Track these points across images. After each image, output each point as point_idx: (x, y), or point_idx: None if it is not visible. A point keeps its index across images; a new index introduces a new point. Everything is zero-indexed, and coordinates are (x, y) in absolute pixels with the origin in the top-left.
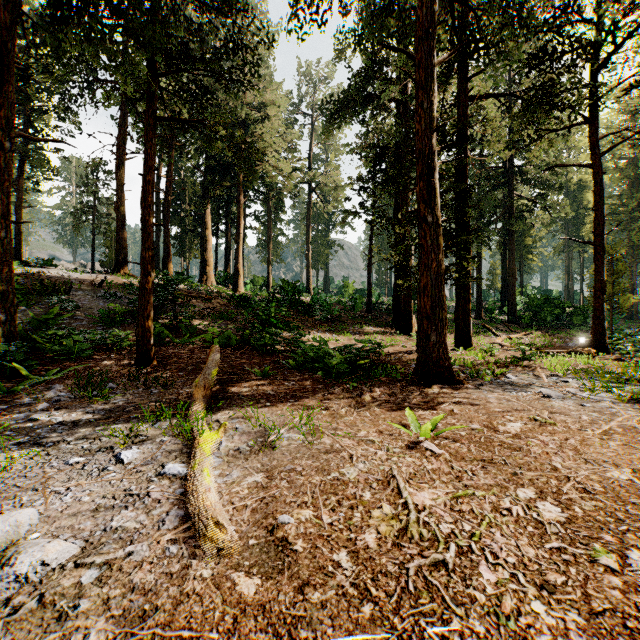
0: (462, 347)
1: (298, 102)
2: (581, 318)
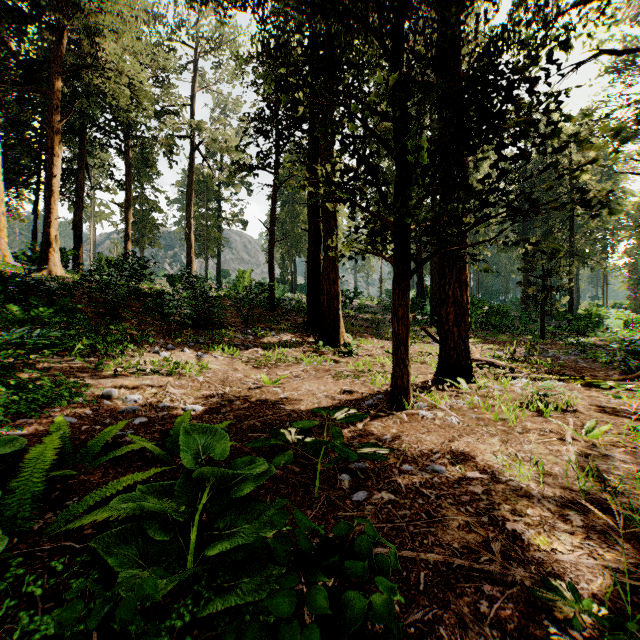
0: (462, 379)
1: (175, 26)
2: (499, 319)
